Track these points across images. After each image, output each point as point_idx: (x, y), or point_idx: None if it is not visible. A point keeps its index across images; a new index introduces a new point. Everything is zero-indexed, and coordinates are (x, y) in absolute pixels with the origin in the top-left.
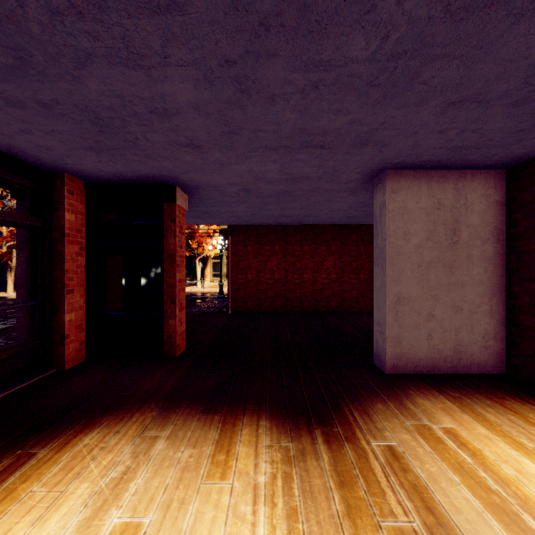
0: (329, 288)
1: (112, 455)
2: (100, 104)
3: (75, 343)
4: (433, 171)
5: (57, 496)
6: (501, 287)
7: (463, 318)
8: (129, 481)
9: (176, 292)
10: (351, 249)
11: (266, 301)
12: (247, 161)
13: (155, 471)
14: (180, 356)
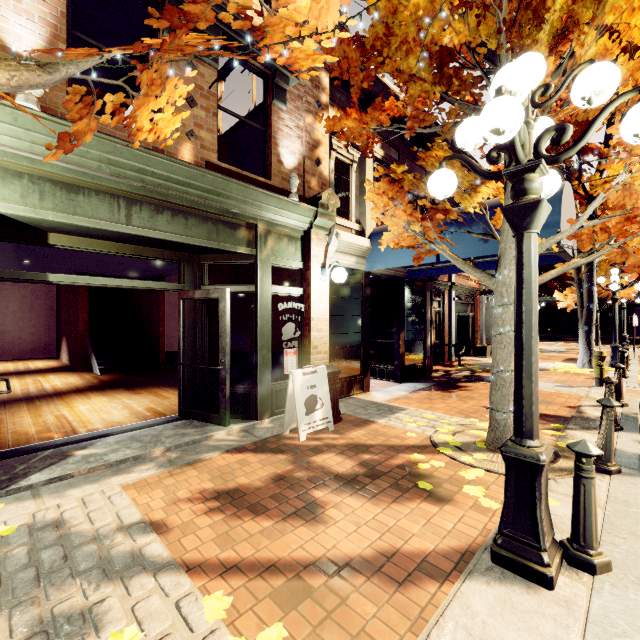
0: None
1: None
2: None
3: None
4: (21, 284)
5: None
6: (54, 327)
7: (36, 338)
8: None
9: None
10: None
11: None
12: None
13: None
14: None
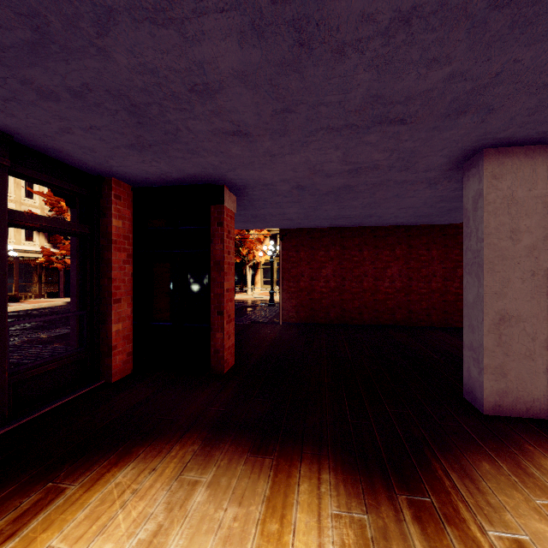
0: (393, 299)
1: (144, 503)
2: (133, 85)
3: (122, 354)
4: None
5: None
6: None
7: None
8: None
9: (224, 302)
10: (420, 253)
11: (320, 311)
12: (302, 150)
13: (191, 536)
14: (227, 373)
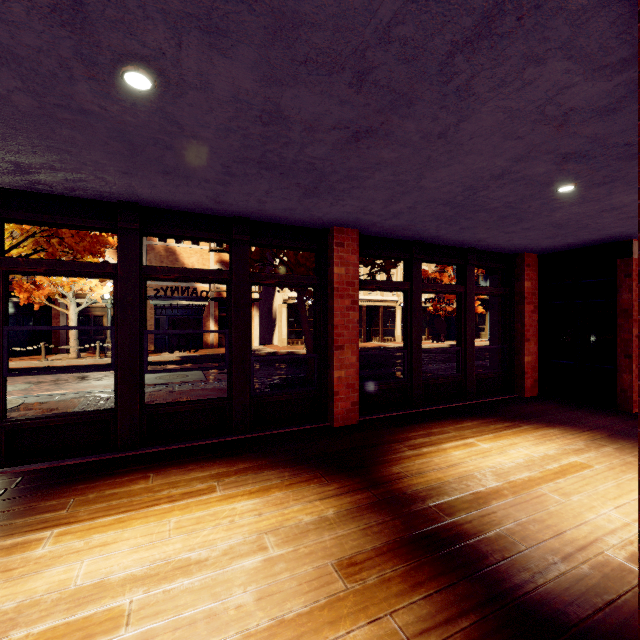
0: None
1: (570, 441)
2: (561, 219)
3: (530, 379)
4: None
5: (540, 442)
6: None
7: None
8: (584, 452)
9: (632, 347)
10: None
11: None
12: None
13: (603, 456)
14: (636, 413)
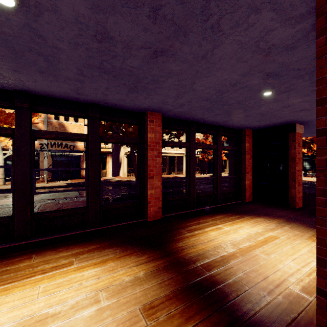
0: None
1: (268, 224)
2: (264, 111)
3: (248, 192)
4: None
5: (254, 225)
6: None
7: None
8: (275, 230)
9: (296, 176)
10: None
11: None
12: None
13: (284, 231)
14: (298, 208)
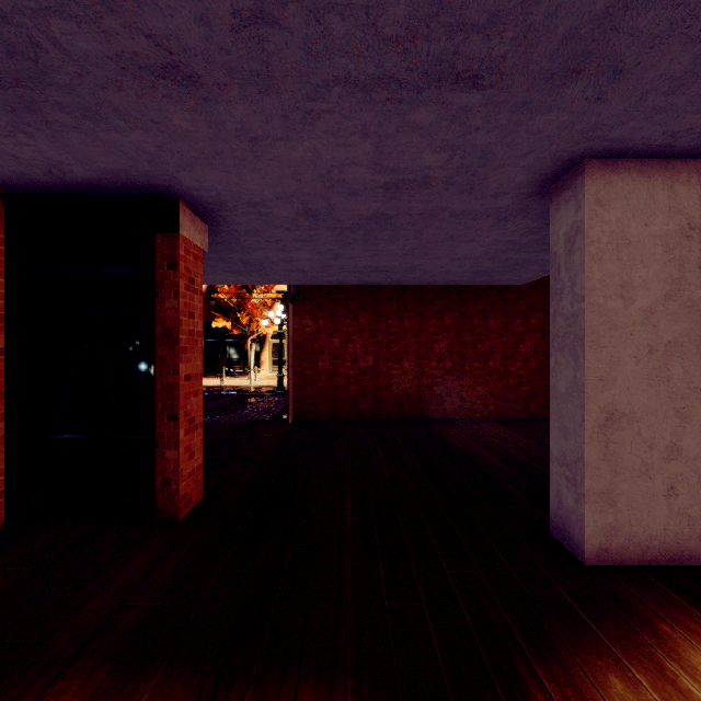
0: (442, 383)
1: None
2: None
3: None
4: (678, 162)
5: None
6: None
7: None
8: None
9: (179, 398)
10: (475, 324)
11: (346, 402)
12: (306, 132)
13: None
14: (186, 517)
